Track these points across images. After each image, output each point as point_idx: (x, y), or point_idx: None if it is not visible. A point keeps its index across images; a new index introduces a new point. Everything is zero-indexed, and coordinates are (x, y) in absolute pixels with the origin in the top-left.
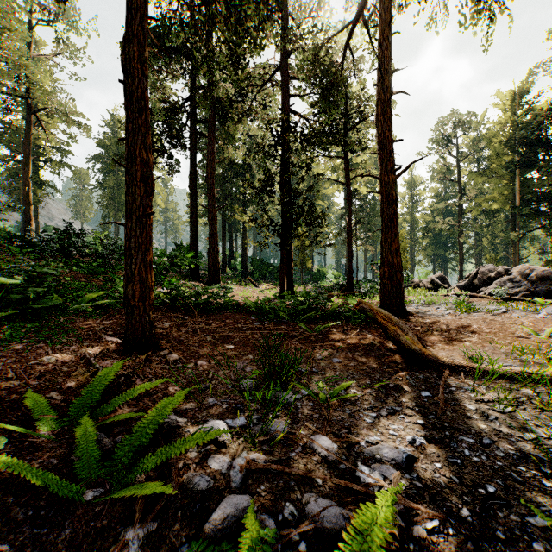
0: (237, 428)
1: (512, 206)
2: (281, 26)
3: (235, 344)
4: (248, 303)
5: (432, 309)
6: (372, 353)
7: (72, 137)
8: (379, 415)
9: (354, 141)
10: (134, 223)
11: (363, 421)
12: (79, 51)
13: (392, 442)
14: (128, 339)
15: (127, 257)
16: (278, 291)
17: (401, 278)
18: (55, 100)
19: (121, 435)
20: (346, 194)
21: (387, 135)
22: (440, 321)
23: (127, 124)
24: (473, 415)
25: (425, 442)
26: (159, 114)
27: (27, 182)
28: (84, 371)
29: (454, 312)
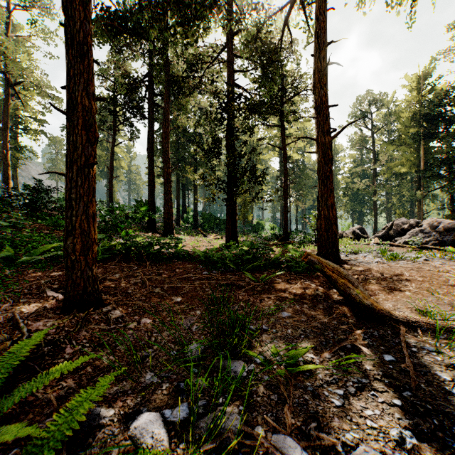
0: (177, 424)
1: (418, 170)
2: (227, 11)
3: (182, 296)
4: (198, 252)
5: (361, 257)
6: (319, 305)
7: (46, 108)
8: (347, 393)
9: (290, 111)
10: (74, 173)
11: (331, 403)
12: (52, 33)
13: (375, 442)
14: (67, 295)
15: (67, 209)
16: (224, 240)
17: (336, 229)
18: (30, 75)
19: (15, 449)
20: (280, 159)
21: (324, 101)
22: (372, 269)
23: (67, 69)
24: (451, 389)
25: (416, 441)
26: (120, 87)
27: (5, 146)
28: (5, 338)
29: (382, 260)
